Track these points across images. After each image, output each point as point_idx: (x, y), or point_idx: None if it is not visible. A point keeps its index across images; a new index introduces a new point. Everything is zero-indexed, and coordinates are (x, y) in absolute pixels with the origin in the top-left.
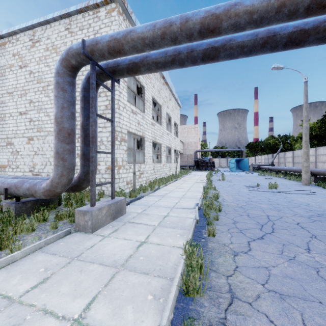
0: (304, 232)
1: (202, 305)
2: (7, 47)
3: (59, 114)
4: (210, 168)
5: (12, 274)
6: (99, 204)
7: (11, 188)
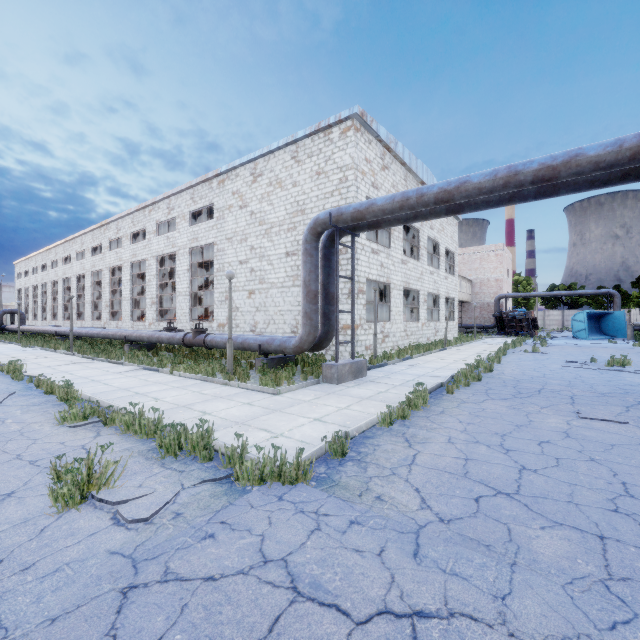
0: (566, 400)
1: (418, 412)
2: (226, 184)
3: (308, 278)
4: (526, 331)
5: (296, 394)
6: (341, 361)
7: (264, 345)
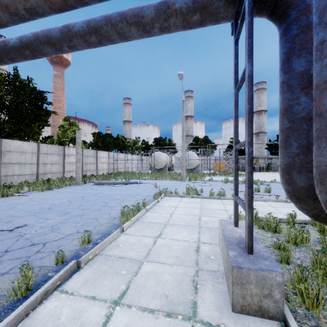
0: None
1: None
2: None
3: None
4: None
5: None
6: (239, 231)
7: None
